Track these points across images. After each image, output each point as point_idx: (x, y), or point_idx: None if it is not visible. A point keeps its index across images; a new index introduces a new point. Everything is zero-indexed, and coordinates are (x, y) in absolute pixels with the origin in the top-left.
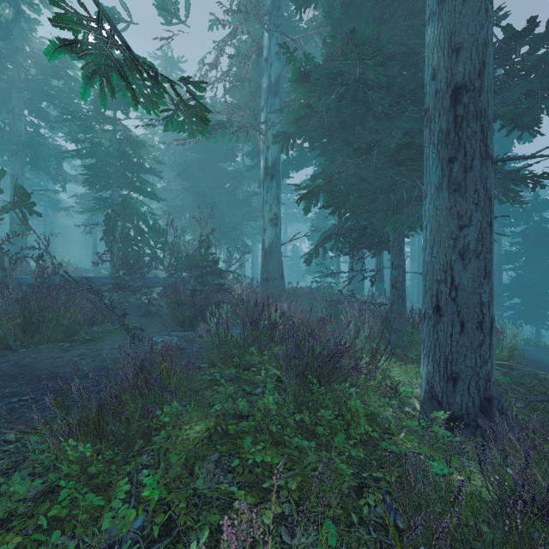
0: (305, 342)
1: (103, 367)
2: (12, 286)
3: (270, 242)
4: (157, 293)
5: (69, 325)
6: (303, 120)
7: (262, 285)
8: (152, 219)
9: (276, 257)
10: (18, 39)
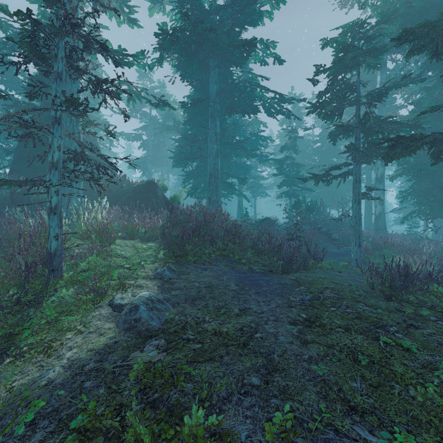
0: (404, 247)
1: (338, 252)
2: (308, 231)
3: (379, 212)
4: (338, 234)
5: (318, 242)
6: (401, 174)
7: (375, 232)
8: (302, 198)
9: (382, 219)
10: (240, 123)
